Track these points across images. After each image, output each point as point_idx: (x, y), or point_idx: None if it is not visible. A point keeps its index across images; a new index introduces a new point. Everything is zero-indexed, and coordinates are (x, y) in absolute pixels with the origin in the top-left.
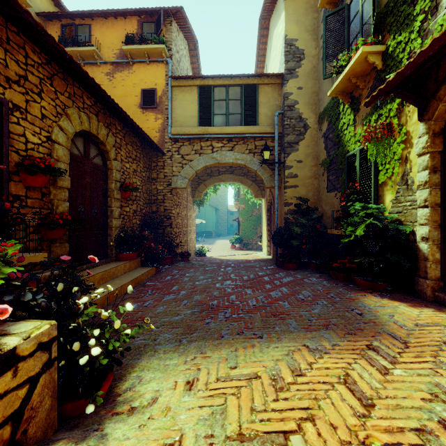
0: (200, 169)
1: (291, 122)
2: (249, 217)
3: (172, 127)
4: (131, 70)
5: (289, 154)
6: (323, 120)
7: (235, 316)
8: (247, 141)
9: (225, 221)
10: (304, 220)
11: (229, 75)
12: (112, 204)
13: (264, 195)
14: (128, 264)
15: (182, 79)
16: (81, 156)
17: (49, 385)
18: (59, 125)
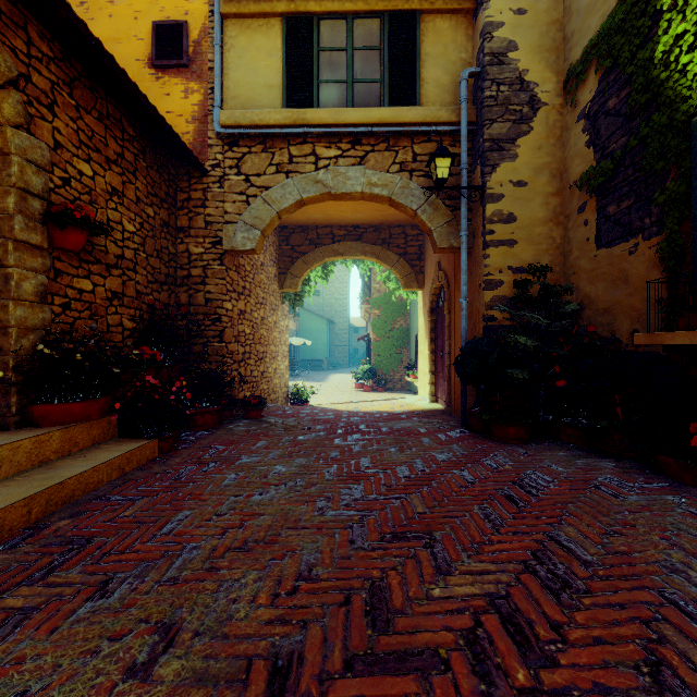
0: (288, 209)
1: (500, 93)
2: (389, 331)
3: (223, 110)
4: None
5: (495, 166)
6: (582, 75)
7: None
8: (396, 145)
9: (345, 343)
10: (541, 318)
11: None
12: (7, 257)
13: (422, 283)
14: (59, 436)
15: None
16: None
17: None
18: None
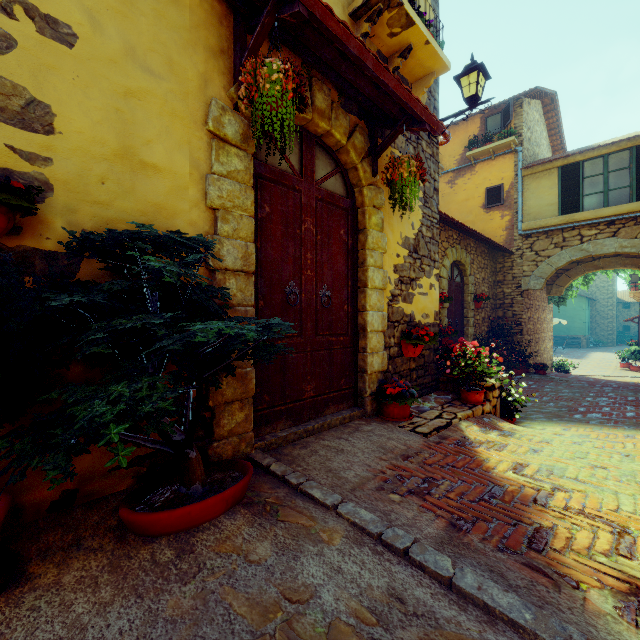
0: (561, 265)
1: None
2: None
3: (522, 221)
4: (473, 172)
5: None
6: None
7: (605, 417)
8: None
9: (610, 321)
10: None
11: (608, 144)
12: (468, 315)
13: None
14: None
15: (536, 166)
16: (449, 280)
17: (499, 404)
18: (443, 265)
